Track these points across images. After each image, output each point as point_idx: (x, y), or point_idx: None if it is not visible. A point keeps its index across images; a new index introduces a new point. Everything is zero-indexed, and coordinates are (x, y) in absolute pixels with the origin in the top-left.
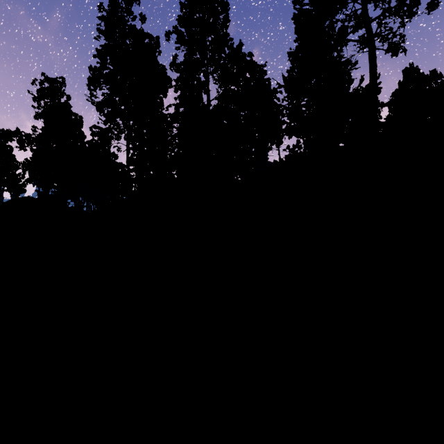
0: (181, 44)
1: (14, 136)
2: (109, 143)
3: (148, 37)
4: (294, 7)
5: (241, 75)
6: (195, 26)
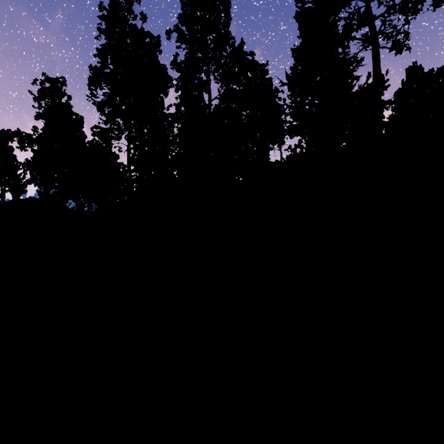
0: (182, 43)
1: (15, 136)
2: (110, 144)
3: (148, 36)
4: (296, 6)
5: (242, 75)
6: (197, 25)
